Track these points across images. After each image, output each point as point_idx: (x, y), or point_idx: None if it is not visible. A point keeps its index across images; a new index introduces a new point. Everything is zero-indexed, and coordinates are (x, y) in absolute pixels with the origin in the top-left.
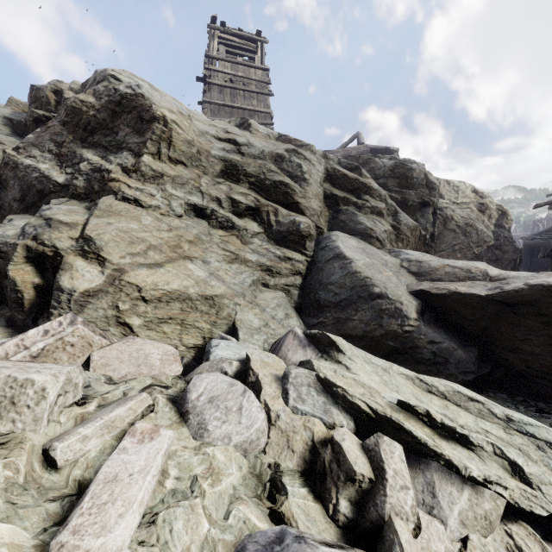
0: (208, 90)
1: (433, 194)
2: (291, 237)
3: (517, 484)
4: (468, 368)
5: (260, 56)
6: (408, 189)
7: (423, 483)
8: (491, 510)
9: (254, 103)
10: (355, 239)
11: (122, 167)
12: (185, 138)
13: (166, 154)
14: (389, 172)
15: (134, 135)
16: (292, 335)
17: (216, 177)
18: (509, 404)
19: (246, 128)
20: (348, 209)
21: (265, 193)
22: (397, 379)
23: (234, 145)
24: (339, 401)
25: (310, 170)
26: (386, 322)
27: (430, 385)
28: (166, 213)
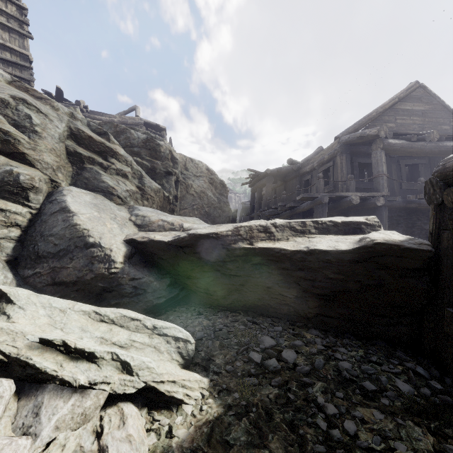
0: None
1: (176, 167)
2: (8, 188)
3: (121, 377)
4: (161, 294)
5: None
6: (157, 160)
7: (31, 407)
8: (91, 405)
9: (4, 36)
10: (94, 195)
11: None
12: None
13: None
14: (142, 143)
15: None
16: None
17: None
18: (183, 314)
19: None
20: (93, 168)
21: None
22: (71, 316)
23: None
24: None
25: (46, 124)
26: (96, 267)
27: (104, 315)
28: None
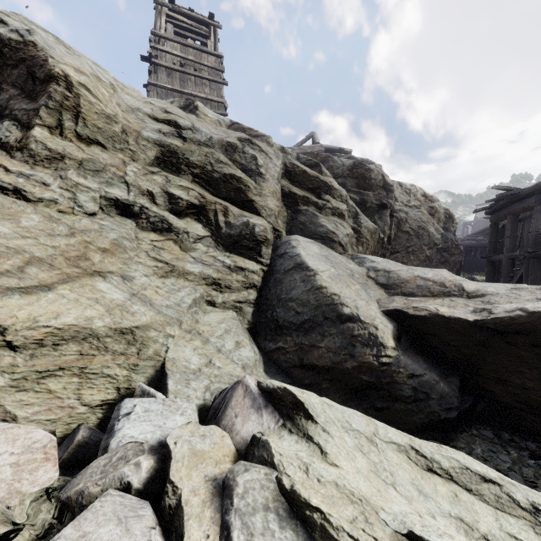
0: (154, 72)
1: (390, 196)
2: (244, 242)
3: None
4: (451, 404)
5: (213, 41)
6: (366, 190)
7: None
8: None
9: (206, 90)
10: (317, 244)
11: (1, 142)
12: (102, 110)
13: (72, 129)
14: (348, 171)
15: (22, 99)
16: (243, 389)
17: (149, 165)
18: (498, 448)
19: (192, 110)
20: (309, 209)
21: (212, 188)
22: (388, 455)
23: (174, 128)
24: (315, 535)
25: (267, 164)
26: (359, 351)
27: (430, 459)
28: (69, 210)
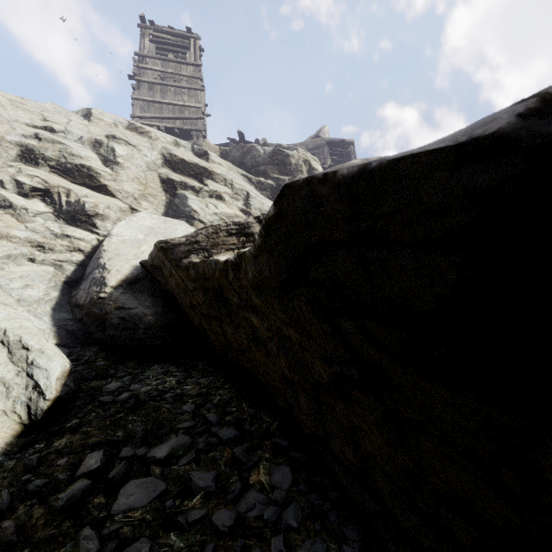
0: (139, 88)
1: None
2: (78, 216)
3: None
4: (156, 334)
5: (192, 52)
6: (287, 175)
7: None
8: None
9: (184, 98)
10: (166, 220)
11: None
12: None
13: None
14: (268, 159)
15: None
16: None
17: (12, 161)
18: (173, 367)
19: (89, 117)
20: (182, 192)
21: (69, 176)
22: None
23: (50, 132)
24: None
25: (133, 155)
26: (92, 289)
27: (6, 335)
28: None
